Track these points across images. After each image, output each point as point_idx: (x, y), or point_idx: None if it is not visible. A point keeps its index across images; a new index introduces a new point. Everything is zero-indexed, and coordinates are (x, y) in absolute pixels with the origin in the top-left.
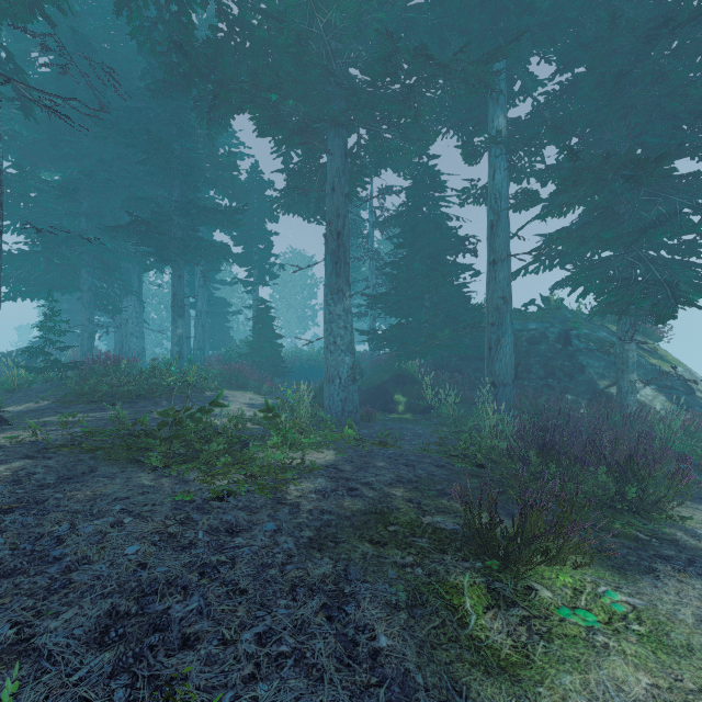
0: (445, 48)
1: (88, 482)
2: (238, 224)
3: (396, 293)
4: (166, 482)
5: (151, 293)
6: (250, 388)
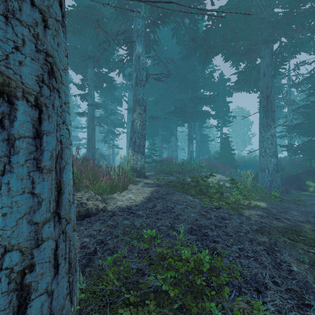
0: None
1: (174, 195)
2: (214, 101)
3: (307, 122)
4: (196, 199)
5: (178, 134)
6: (219, 173)
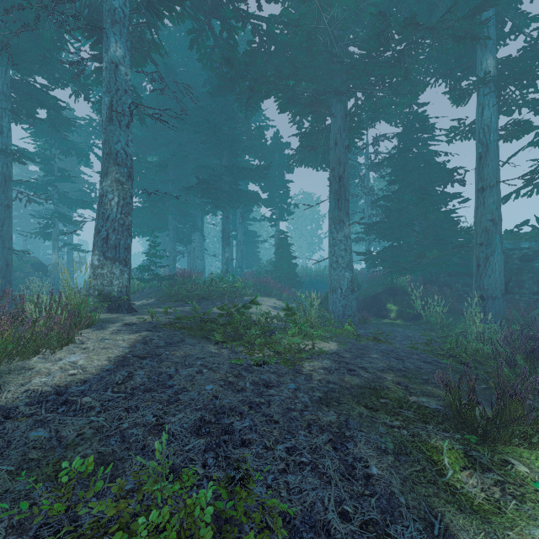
0: (434, 11)
1: (181, 346)
2: (265, 177)
3: (388, 221)
4: (224, 351)
5: (208, 230)
6: (273, 296)
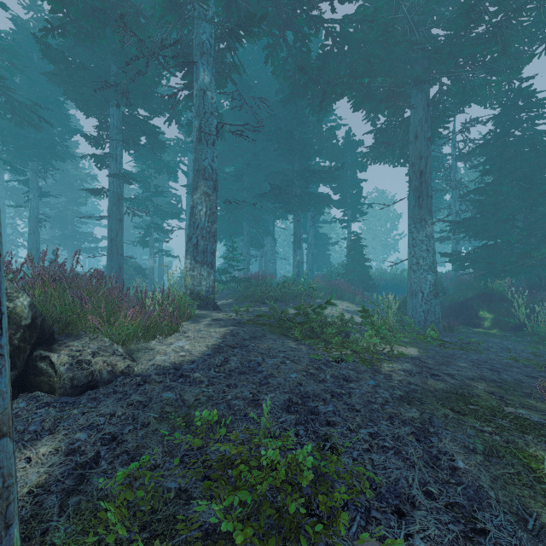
0: None
1: (264, 340)
2: (337, 178)
3: (481, 217)
4: (303, 347)
5: (278, 234)
6: (346, 299)
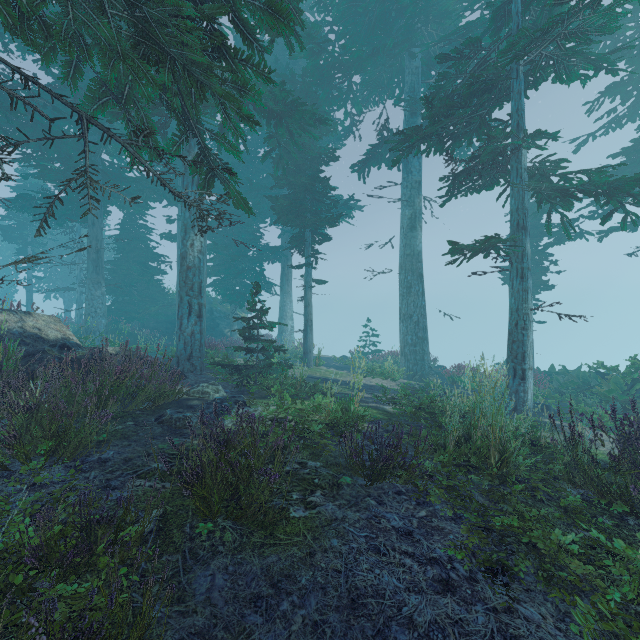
0: None
1: None
2: None
3: (113, 280)
4: None
5: None
6: None
